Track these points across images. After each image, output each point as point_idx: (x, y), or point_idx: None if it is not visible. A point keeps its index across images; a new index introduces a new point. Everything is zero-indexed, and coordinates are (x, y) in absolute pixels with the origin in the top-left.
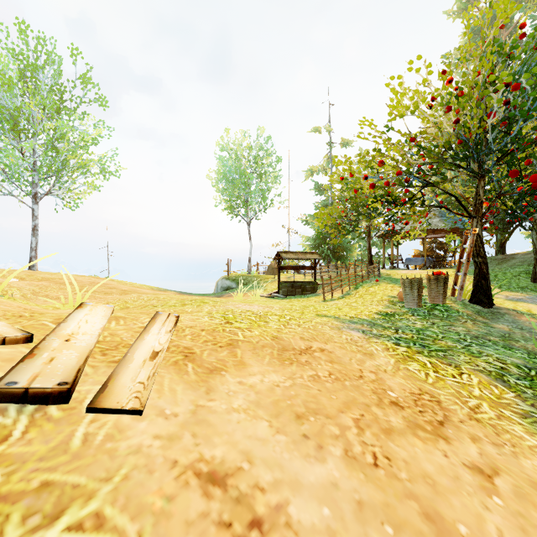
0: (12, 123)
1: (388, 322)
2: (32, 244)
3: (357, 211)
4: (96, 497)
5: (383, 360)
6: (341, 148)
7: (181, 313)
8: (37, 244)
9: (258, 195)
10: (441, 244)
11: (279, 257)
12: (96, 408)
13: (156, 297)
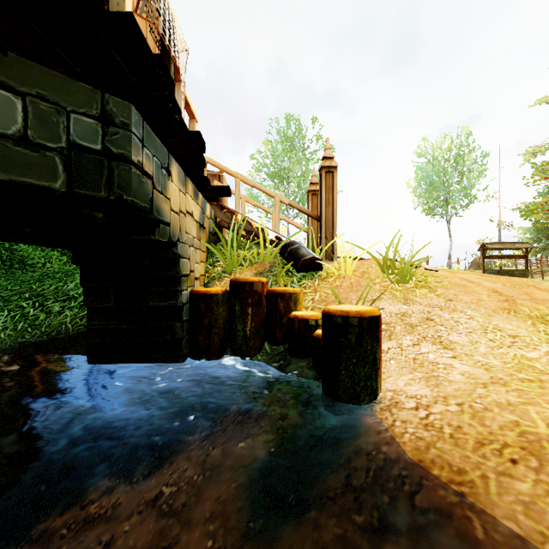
0: (281, 177)
1: None
2: None
3: None
4: (438, 275)
5: (546, 284)
6: None
7: None
8: None
9: (459, 192)
10: None
11: (484, 247)
12: (427, 269)
13: None
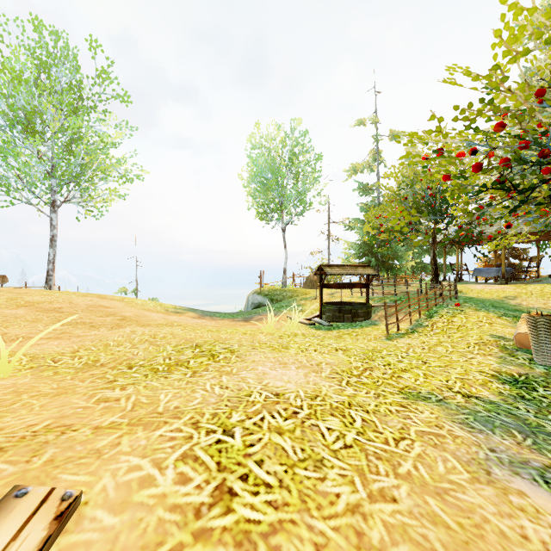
0: (26, 125)
1: (545, 413)
2: (49, 256)
3: (419, 211)
4: None
5: None
6: (390, 141)
7: (133, 426)
8: (55, 256)
9: (295, 197)
10: (516, 250)
11: (322, 272)
12: None
13: (153, 335)
